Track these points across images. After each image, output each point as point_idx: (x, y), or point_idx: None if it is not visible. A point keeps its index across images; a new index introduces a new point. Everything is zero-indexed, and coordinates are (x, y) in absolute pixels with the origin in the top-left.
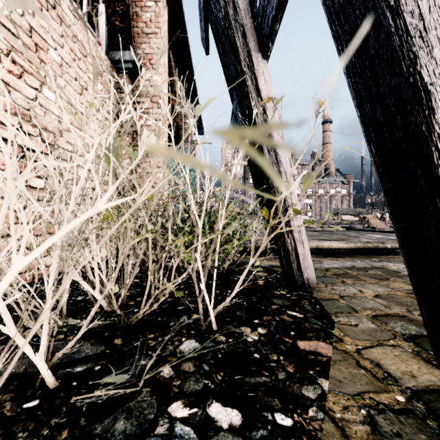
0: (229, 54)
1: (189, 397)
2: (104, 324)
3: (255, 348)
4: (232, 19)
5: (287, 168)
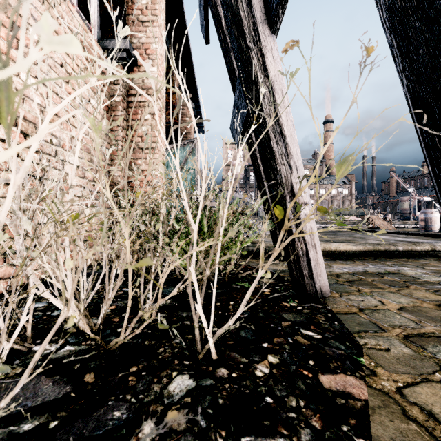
0: (232, 28)
1: None
2: (77, 351)
3: (266, 388)
4: None
5: (298, 161)
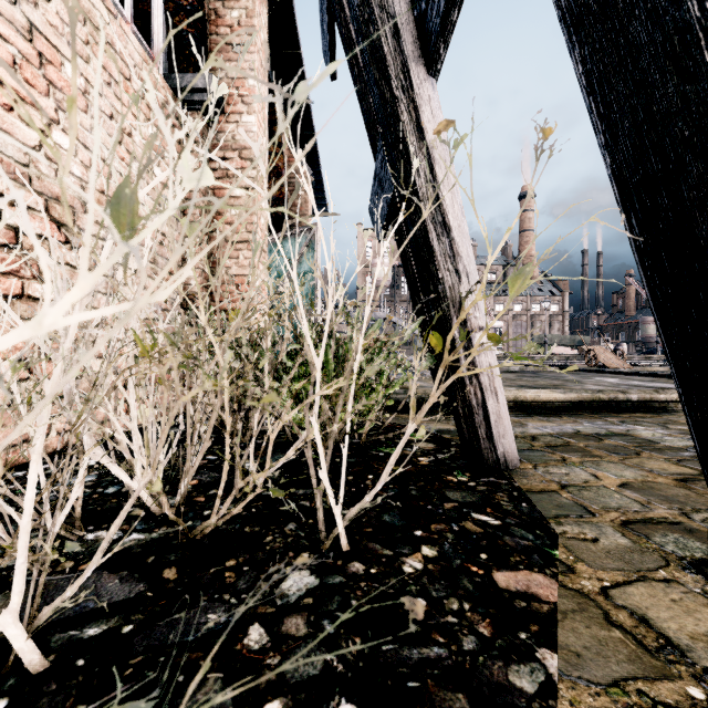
0: (371, 68)
1: (295, 692)
2: (149, 540)
3: (418, 587)
4: (376, 6)
5: (470, 266)
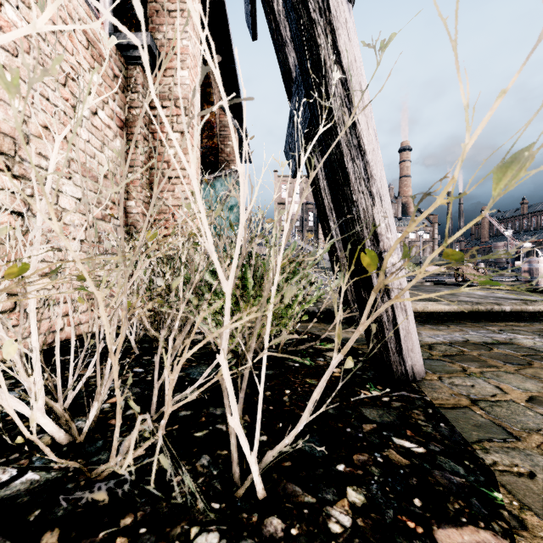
0: None
1: None
2: (42, 483)
3: None
4: None
5: (383, 188)
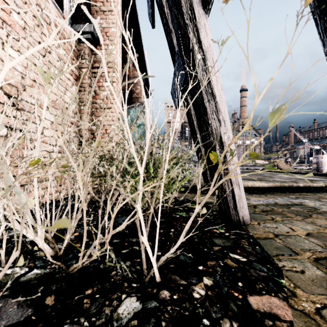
0: (173, 8)
1: None
2: (42, 274)
3: (203, 310)
4: None
5: (226, 117)
